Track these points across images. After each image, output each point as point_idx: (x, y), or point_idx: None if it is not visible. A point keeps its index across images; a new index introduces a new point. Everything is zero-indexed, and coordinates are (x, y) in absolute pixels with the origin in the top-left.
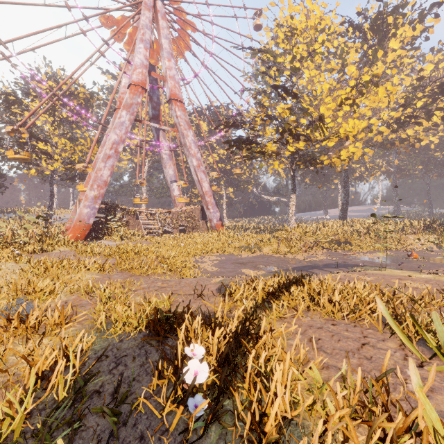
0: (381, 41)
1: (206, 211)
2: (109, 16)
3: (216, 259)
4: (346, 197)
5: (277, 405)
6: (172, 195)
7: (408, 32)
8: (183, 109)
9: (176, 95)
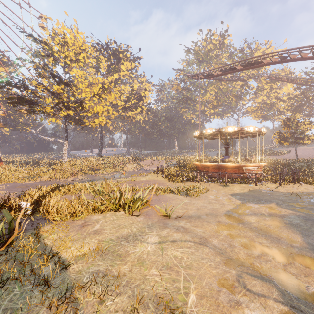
0: (117, 63)
1: None
2: None
3: (2, 186)
4: (101, 143)
5: (52, 203)
6: None
7: (129, 64)
8: None
9: None
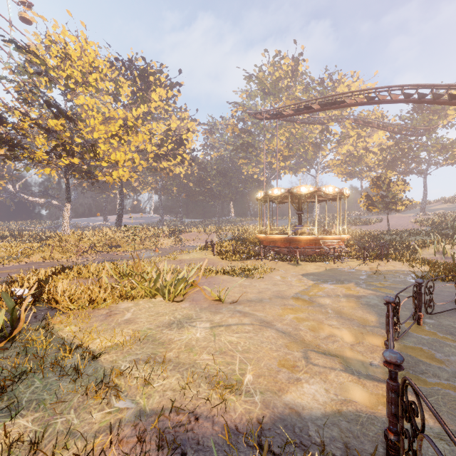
0: (147, 90)
1: None
2: None
3: None
4: (121, 207)
5: (60, 288)
6: None
7: (164, 92)
8: None
9: None
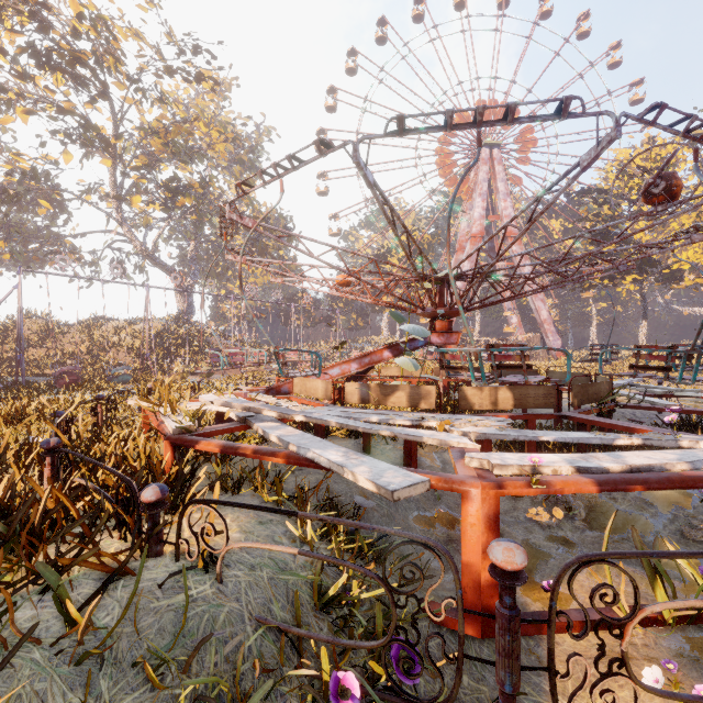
0: None
1: (545, 339)
2: (452, 178)
3: None
4: None
5: None
6: (509, 323)
7: None
8: (519, 243)
9: (512, 232)
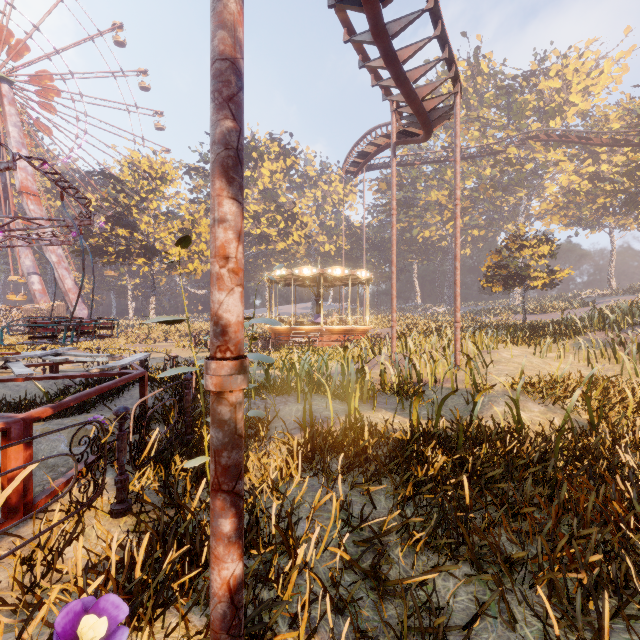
0: (256, 167)
1: (71, 308)
2: None
3: None
4: None
5: None
6: (31, 289)
7: (278, 163)
8: (38, 203)
9: (29, 188)
